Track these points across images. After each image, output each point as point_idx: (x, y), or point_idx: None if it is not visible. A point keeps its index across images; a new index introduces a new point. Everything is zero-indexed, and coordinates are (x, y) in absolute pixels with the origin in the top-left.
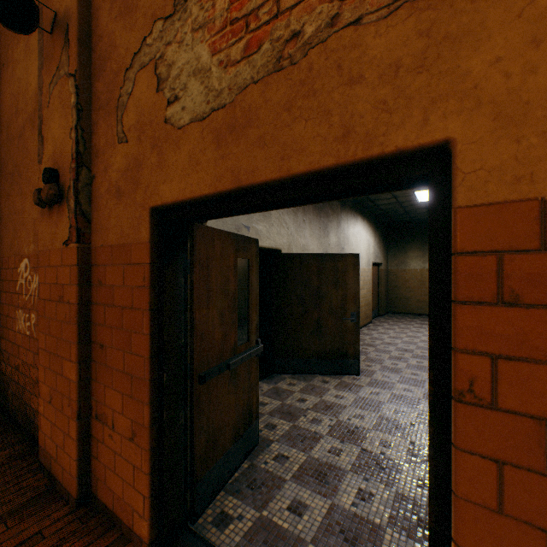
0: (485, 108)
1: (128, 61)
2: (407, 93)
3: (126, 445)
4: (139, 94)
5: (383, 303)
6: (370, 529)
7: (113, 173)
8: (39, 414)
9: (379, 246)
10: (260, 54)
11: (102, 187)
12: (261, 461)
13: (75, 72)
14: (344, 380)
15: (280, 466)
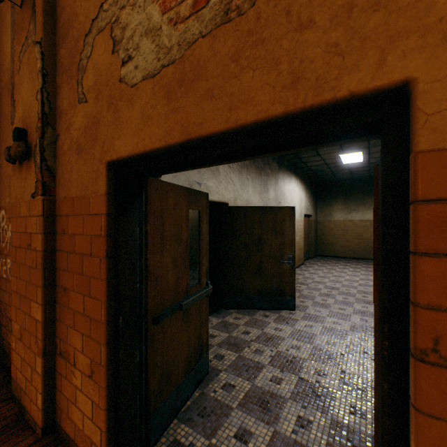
0: None
1: (87, 27)
2: (361, 33)
3: (85, 382)
4: (97, 57)
5: (312, 248)
6: None
7: (74, 131)
8: (12, 350)
9: (310, 201)
10: (208, 8)
11: (65, 144)
12: (211, 389)
13: (41, 39)
14: (281, 315)
15: (228, 394)
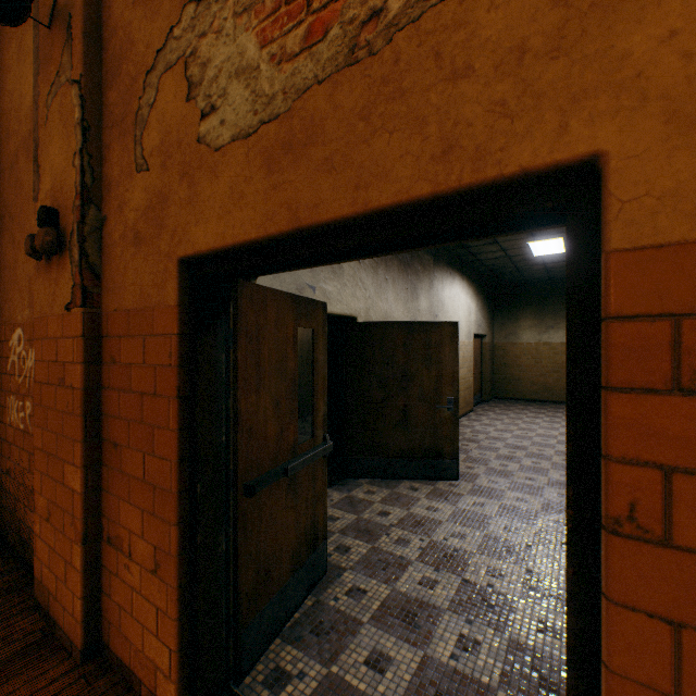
0: (652, 105)
1: (150, 60)
2: (536, 88)
3: (146, 580)
4: (164, 105)
5: (487, 386)
6: (476, 691)
7: (130, 212)
8: (35, 536)
9: (483, 313)
10: (326, 42)
11: (116, 232)
12: (330, 596)
13: (80, 77)
14: (438, 487)
15: (355, 603)
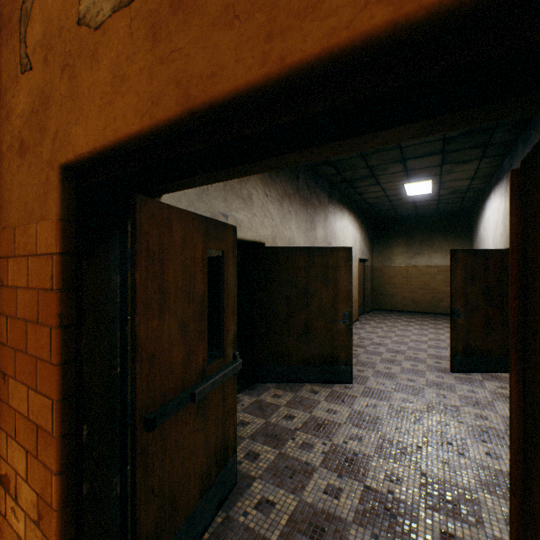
0: None
1: None
2: None
3: (30, 530)
4: None
5: (368, 300)
6: None
7: (15, 119)
8: None
9: (365, 242)
10: None
11: (4, 143)
12: (240, 510)
13: None
14: (335, 390)
15: (264, 518)
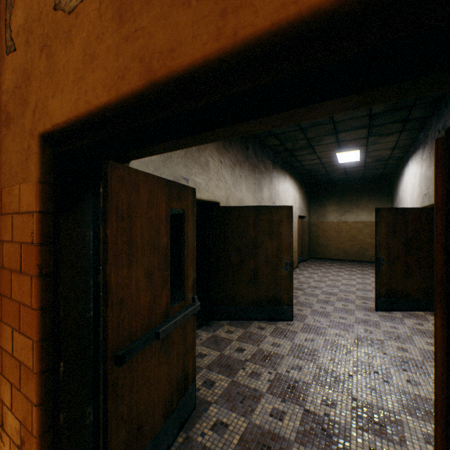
0: None
1: None
2: None
3: None
4: None
5: (306, 250)
6: None
7: (2, 94)
8: None
9: (303, 201)
10: None
11: None
12: (198, 431)
13: None
14: (279, 326)
15: (219, 438)
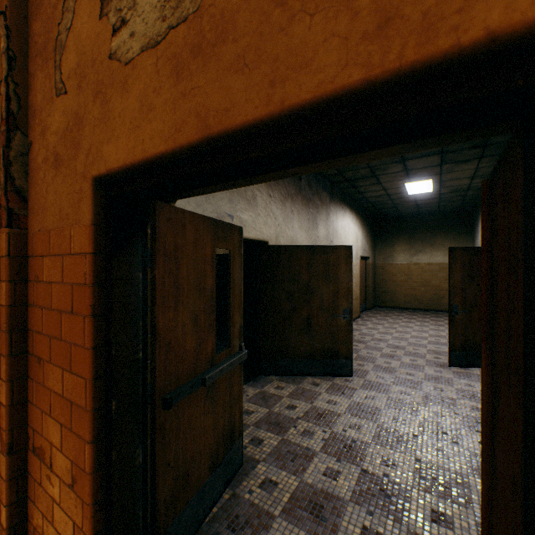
0: None
1: None
2: None
3: (65, 493)
4: (80, 27)
5: (370, 297)
6: None
7: (51, 136)
8: None
9: (367, 240)
10: None
11: (40, 156)
12: (245, 489)
13: (5, 8)
14: (335, 382)
15: (268, 496)
